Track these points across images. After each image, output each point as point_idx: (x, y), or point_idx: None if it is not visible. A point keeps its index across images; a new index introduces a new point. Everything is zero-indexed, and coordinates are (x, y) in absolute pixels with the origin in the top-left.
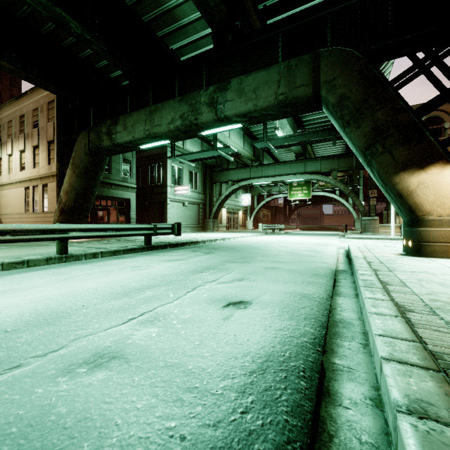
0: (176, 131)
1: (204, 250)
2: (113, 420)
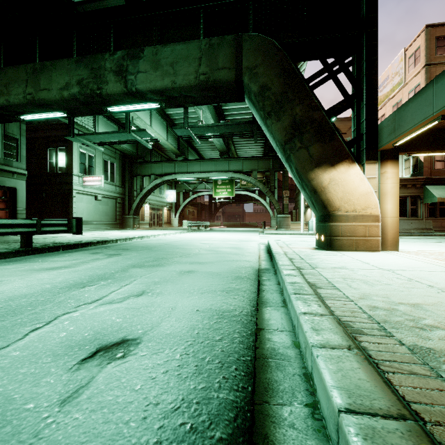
0: (72, 100)
1: (109, 252)
2: None
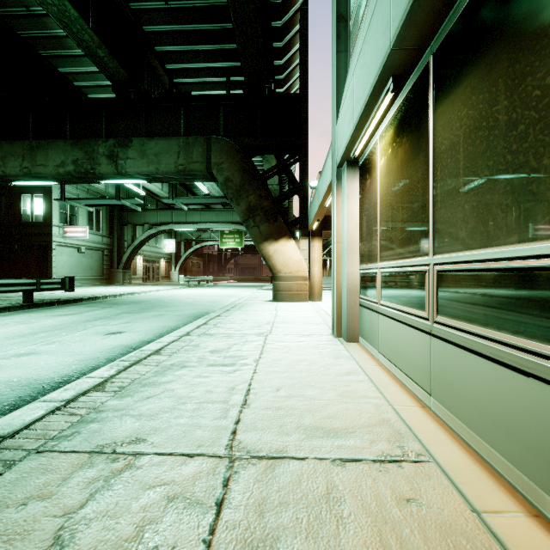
0: (67, 175)
1: (102, 305)
2: (40, 362)
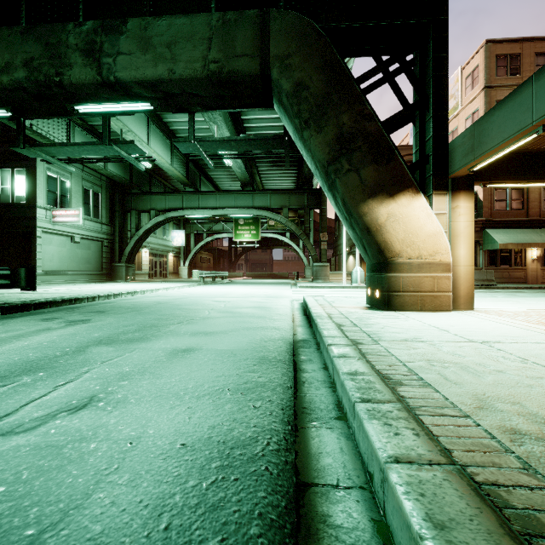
0: (17, 90)
1: (73, 316)
2: None
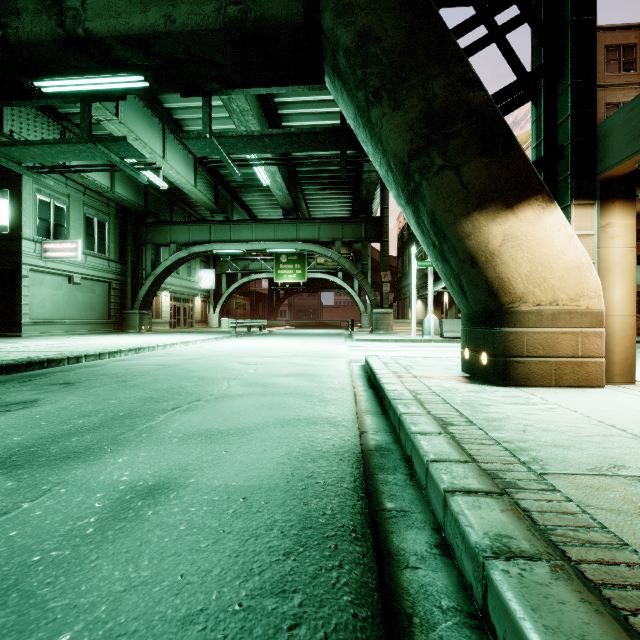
0: None
1: (18, 393)
2: None
